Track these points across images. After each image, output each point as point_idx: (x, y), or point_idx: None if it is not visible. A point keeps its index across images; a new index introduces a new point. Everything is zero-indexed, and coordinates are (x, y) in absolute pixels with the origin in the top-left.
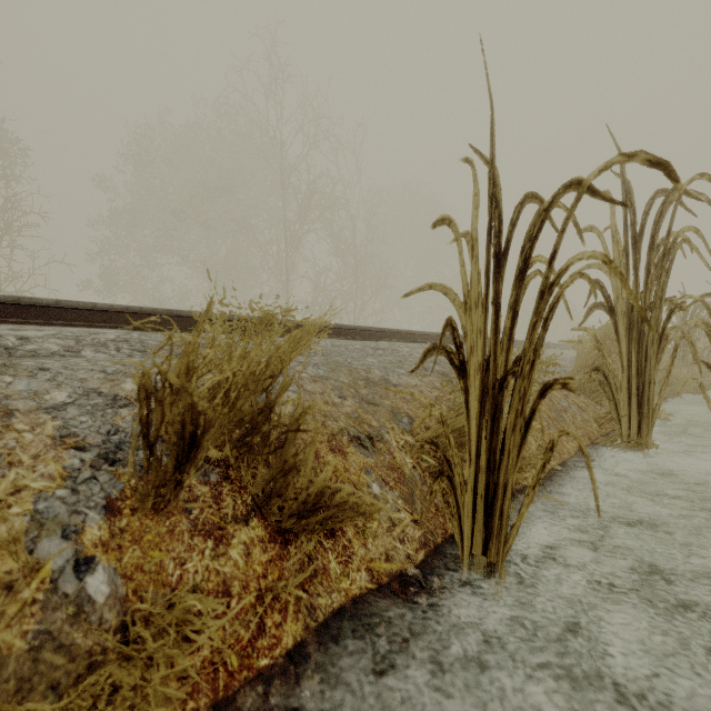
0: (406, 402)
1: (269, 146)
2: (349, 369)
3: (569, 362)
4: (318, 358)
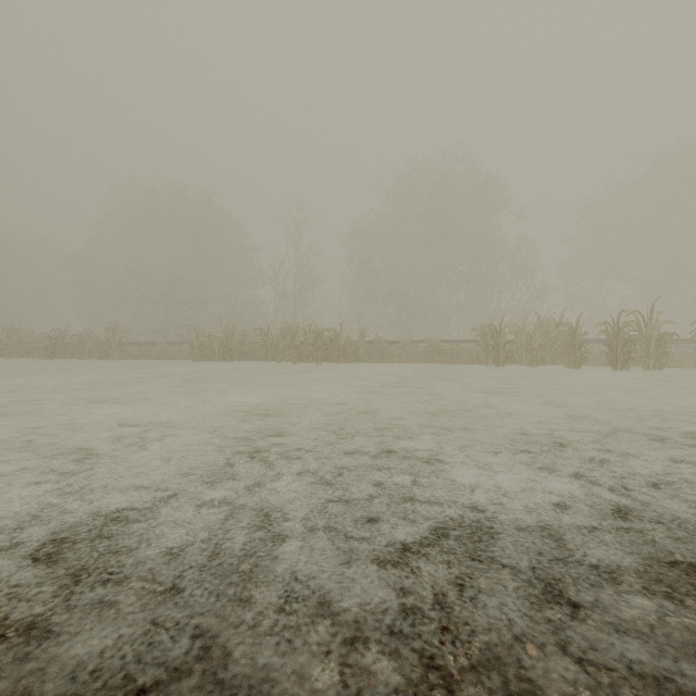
0: None
1: None
2: None
3: None
4: None
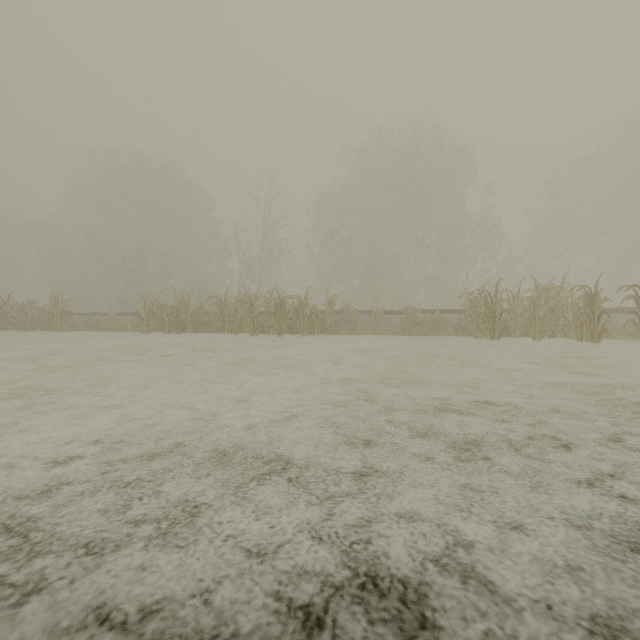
0: None
1: None
2: None
3: None
4: None
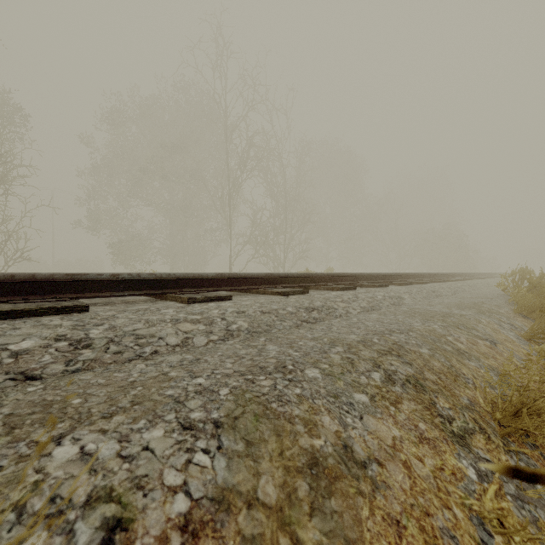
0: (397, 542)
1: (216, 110)
2: (278, 431)
3: (507, 310)
4: (228, 388)
